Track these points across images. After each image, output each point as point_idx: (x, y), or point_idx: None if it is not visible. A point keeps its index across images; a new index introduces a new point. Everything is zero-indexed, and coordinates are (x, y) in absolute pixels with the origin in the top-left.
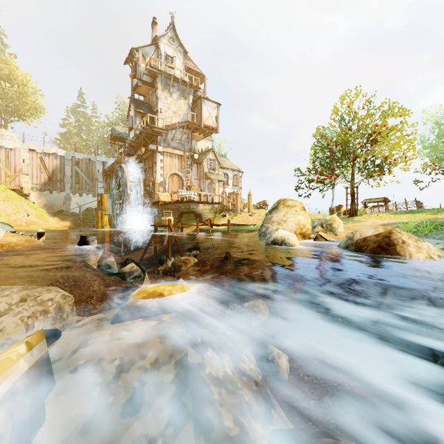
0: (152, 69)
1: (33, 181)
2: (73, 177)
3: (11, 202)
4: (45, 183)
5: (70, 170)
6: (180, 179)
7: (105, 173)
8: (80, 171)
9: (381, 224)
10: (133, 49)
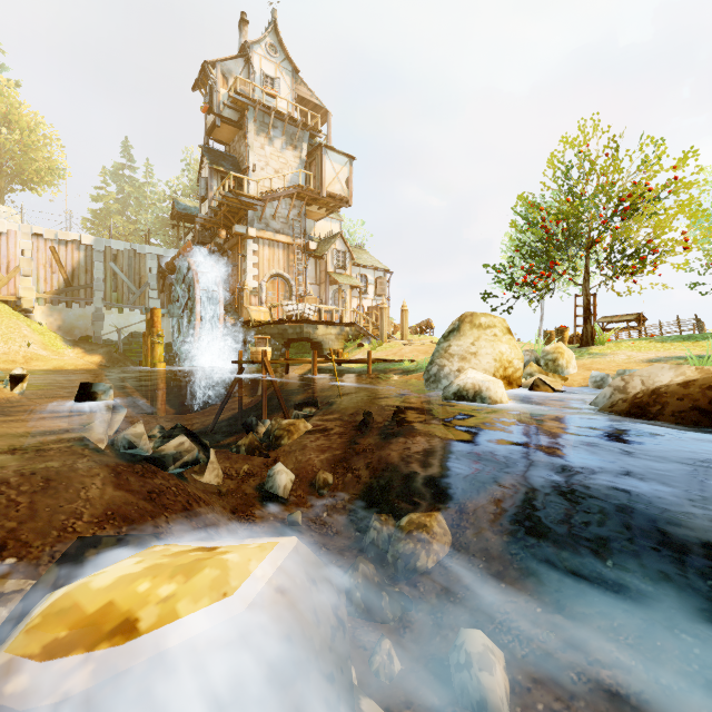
0: (238, 96)
1: (39, 287)
2: (107, 280)
3: None
4: (59, 291)
5: (102, 269)
6: (287, 283)
7: (162, 275)
8: (119, 271)
9: (646, 359)
10: (207, 64)
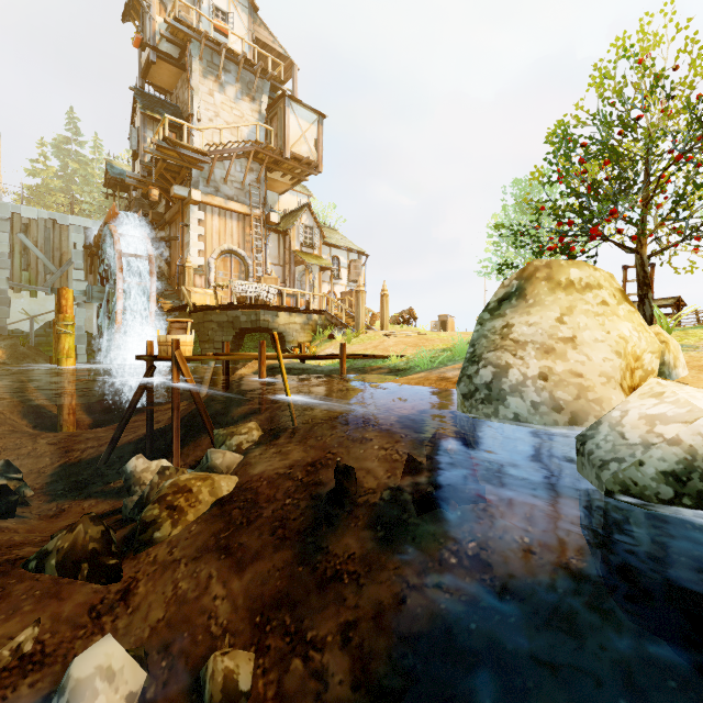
0: (178, 24)
1: None
2: (15, 256)
3: None
4: None
5: (7, 241)
6: (242, 262)
7: (89, 251)
8: (31, 245)
9: None
10: None
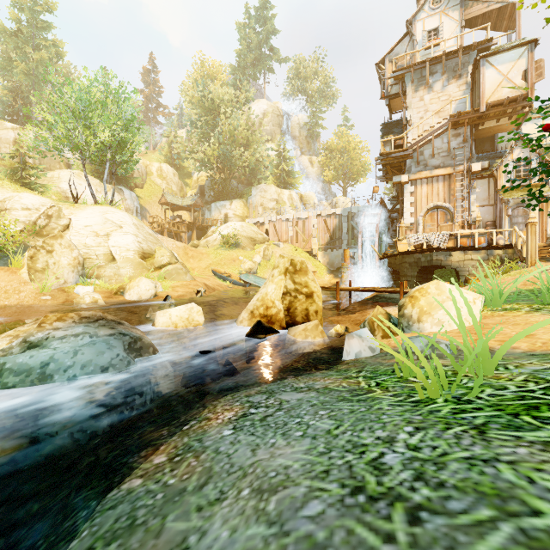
0: (395, 74)
1: (320, 242)
2: (349, 233)
3: None
4: (327, 243)
5: (346, 226)
6: (448, 212)
7: None
8: (355, 226)
9: None
10: (378, 65)
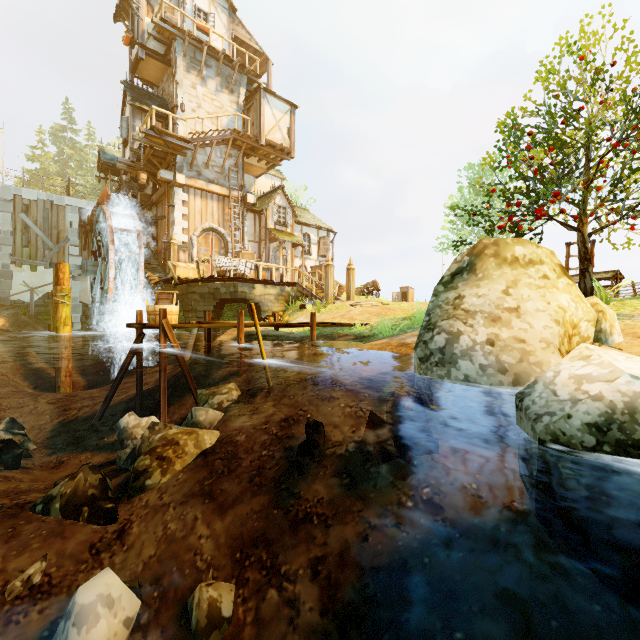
0: (164, 24)
1: None
2: (16, 234)
3: None
4: None
5: (10, 220)
6: (222, 239)
7: (84, 229)
8: (31, 224)
9: None
10: None
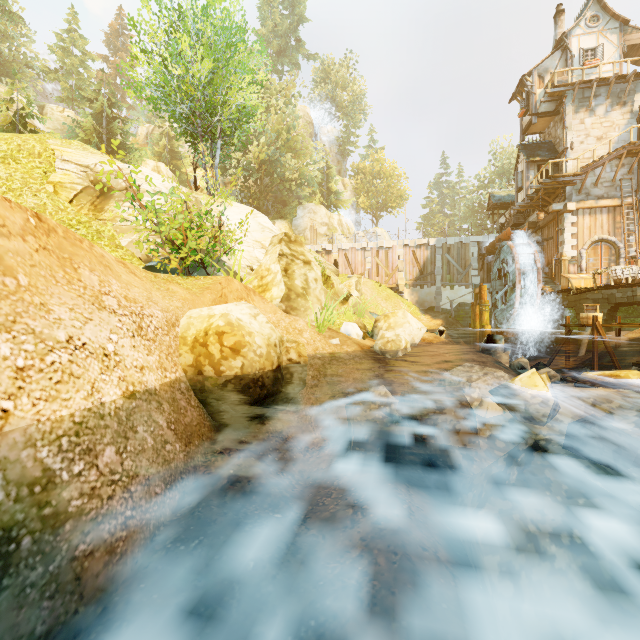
0: (555, 89)
1: (406, 277)
2: (443, 267)
3: (390, 300)
4: (416, 278)
5: (440, 259)
6: (612, 247)
7: (481, 257)
8: (450, 259)
9: None
10: (524, 77)
